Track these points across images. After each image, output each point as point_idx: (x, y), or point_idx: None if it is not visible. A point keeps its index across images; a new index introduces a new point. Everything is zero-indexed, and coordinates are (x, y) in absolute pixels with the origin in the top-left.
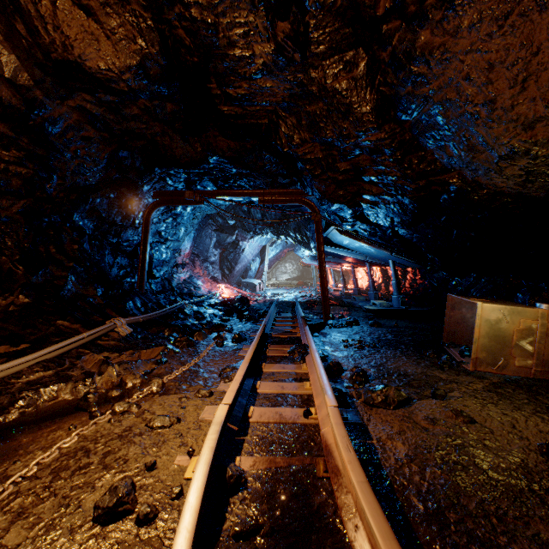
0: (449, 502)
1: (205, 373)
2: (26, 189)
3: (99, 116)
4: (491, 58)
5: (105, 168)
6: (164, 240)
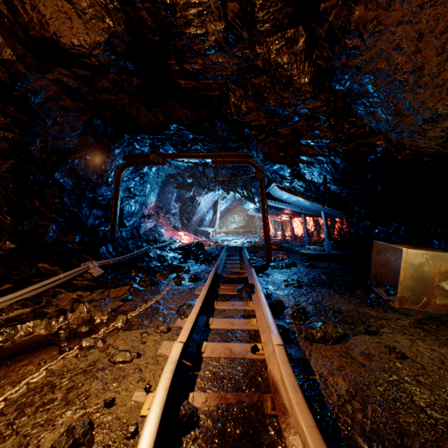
0: (393, 443)
1: (164, 310)
2: (12, 151)
3: (74, 88)
4: (421, 28)
5: (81, 134)
6: (133, 195)
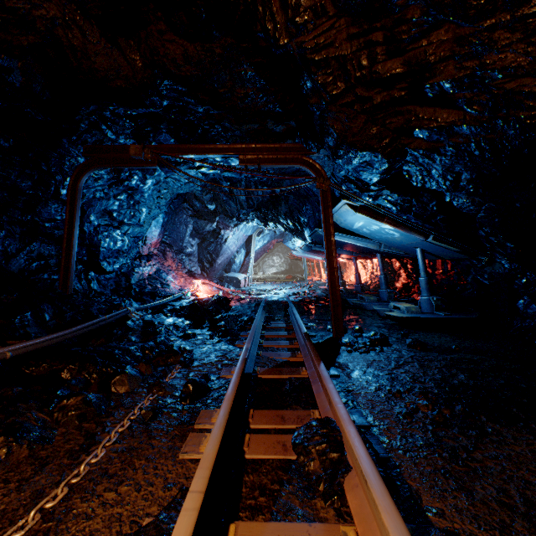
0: None
1: None
2: None
3: None
4: None
5: None
6: (118, 224)
